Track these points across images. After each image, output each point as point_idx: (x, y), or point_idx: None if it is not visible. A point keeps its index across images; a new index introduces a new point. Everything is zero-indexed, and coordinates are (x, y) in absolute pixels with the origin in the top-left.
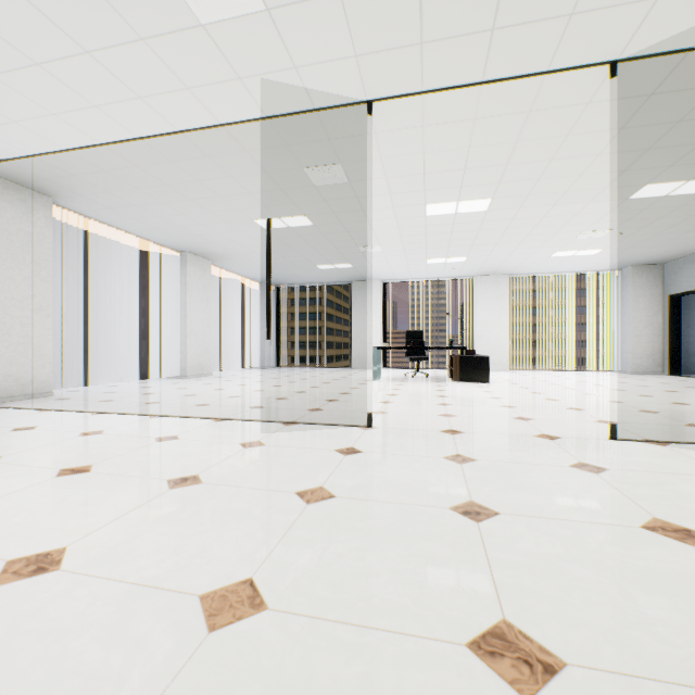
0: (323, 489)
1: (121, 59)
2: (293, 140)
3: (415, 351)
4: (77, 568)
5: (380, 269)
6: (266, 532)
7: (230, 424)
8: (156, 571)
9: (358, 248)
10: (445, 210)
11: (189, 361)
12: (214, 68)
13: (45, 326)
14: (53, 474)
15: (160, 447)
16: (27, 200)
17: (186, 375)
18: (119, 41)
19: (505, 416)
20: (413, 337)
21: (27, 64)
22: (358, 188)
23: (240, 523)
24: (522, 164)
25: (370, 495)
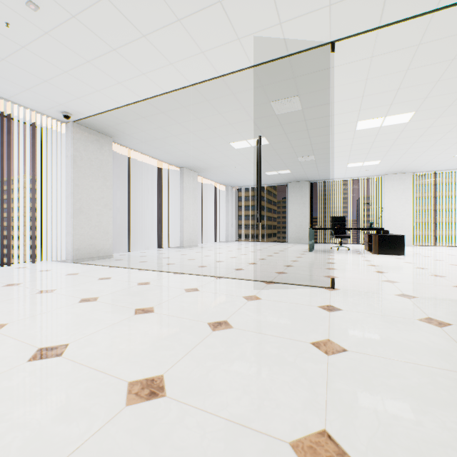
0: (331, 341)
1: (163, 37)
2: (267, 81)
3: (338, 231)
4: (178, 396)
5: (310, 173)
6: (309, 380)
7: (228, 281)
8: (239, 409)
9: (297, 158)
10: (372, 124)
11: (185, 237)
12: (222, 34)
13: (108, 215)
14: (132, 312)
15: (190, 296)
16: (100, 140)
17: (183, 246)
18: (164, 24)
19: (444, 284)
20: (336, 220)
21: (108, 51)
22: (307, 113)
23: (282, 369)
24: (452, 79)
25: (378, 352)
